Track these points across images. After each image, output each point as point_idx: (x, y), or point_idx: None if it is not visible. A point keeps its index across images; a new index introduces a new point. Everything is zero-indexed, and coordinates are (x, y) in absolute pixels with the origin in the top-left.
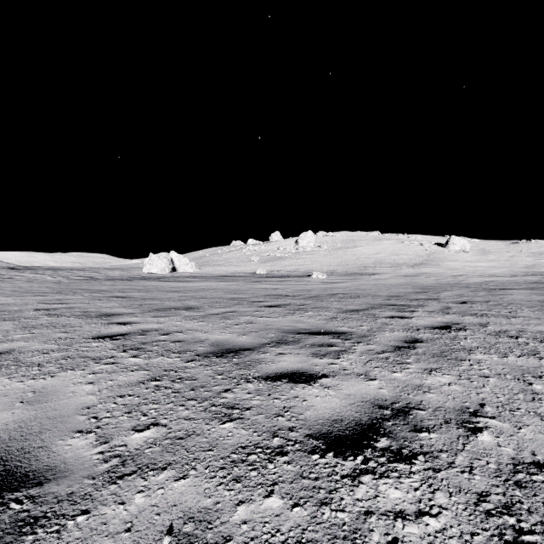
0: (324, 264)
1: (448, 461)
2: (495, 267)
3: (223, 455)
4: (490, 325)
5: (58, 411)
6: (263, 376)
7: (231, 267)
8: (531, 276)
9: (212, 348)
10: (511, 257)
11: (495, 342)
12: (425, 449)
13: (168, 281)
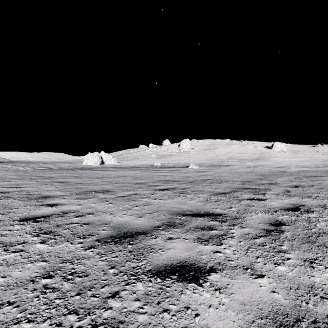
0: (196, 159)
1: None
2: (304, 161)
3: None
4: None
5: None
6: (153, 271)
7: (138, 161)
8: None
9: (112, 231)
10: (312, 155)
11: None
12: None
13: (97, 170)
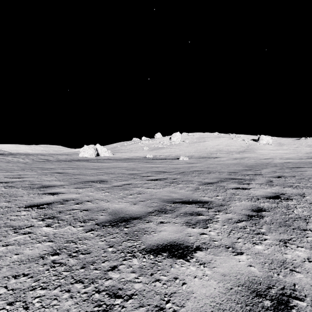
0: (186, 152)
1: None
2: (288, 153)
3: None
4: (307, 195)
5: None
6: (146, 249)
7: (132, 153)
8: (311, 159)
9: (109, 216)
10: (296, 147)
11: None
12: None
13: (93, 162)
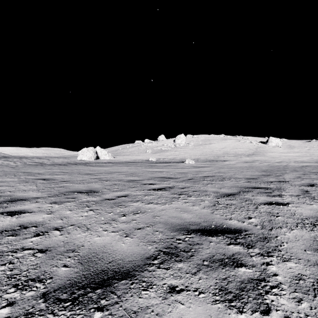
0: (192, 154)
1: None
2: (301, 156)
3: None
4: None
5: None
6: None
7: (134, 156)
8: None
9: (77, 269)
10: (308, 150)
11: None
12: None
13: (90, 166)
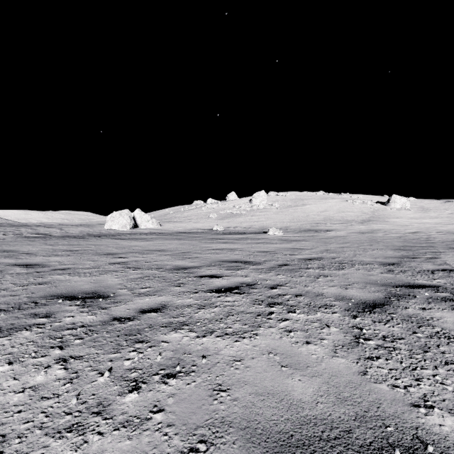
0: (277, 221)
1: None
2: (443, 223)
3: None
4: None
5: None
6: None
7: (190, 223)
8: None
9: None
10: (451, 214)
11: None
12: None
13: (121, 239)
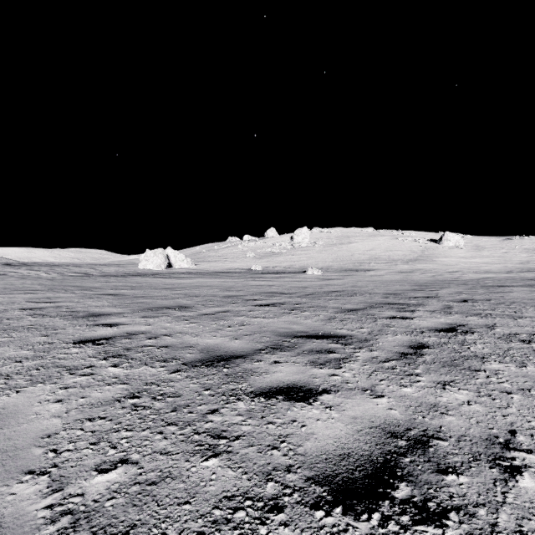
0: (319, 260)
1: (489, 523)
2: (490, 263)
3: (203, 510)
4: (498, 328)
5: (12, 442)
6: (255, 392)
7: (227, 263)
8: (527, 272)
9: (201, 354)
10: (505, 253)
11: (507, 347)
12: (456, 501)
13: (163, 278)
